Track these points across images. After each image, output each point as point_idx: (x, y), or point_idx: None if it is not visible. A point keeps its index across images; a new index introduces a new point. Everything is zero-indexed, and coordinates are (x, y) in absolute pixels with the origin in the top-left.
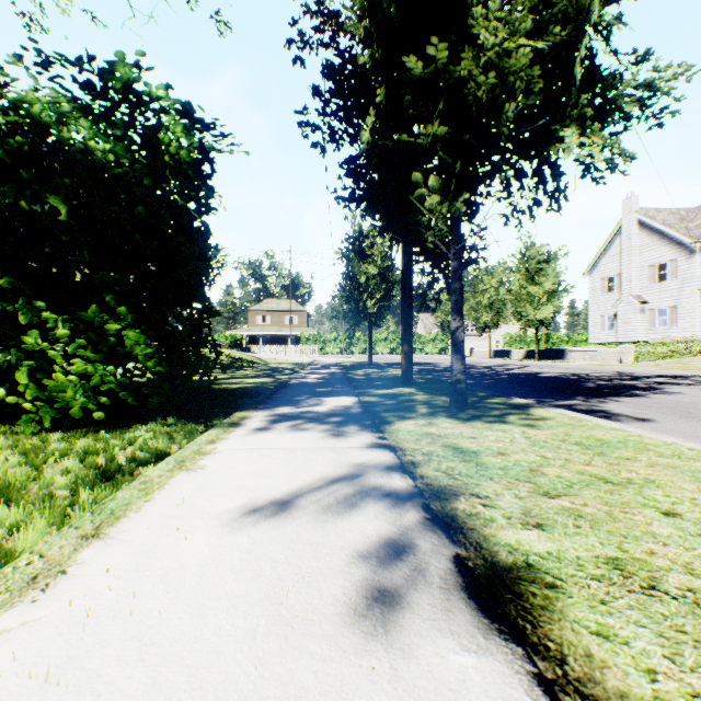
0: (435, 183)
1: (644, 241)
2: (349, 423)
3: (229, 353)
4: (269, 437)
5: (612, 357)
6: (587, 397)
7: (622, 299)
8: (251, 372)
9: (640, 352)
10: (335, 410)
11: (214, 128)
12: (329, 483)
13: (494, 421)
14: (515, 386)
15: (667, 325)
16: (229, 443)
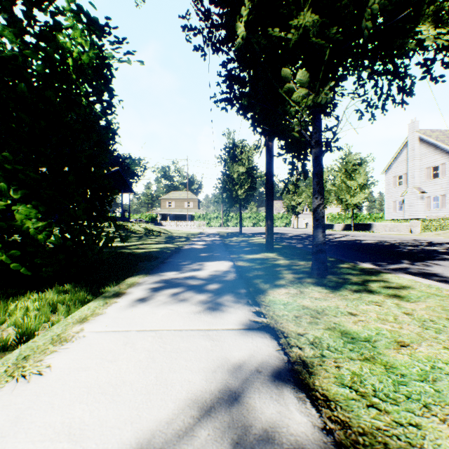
0: (302, 76)
1: (423, 151)
2: (226, 291)
3: (145, 226)
4: (145, 312)
5: (405, 229)
6: (411, 260)
7: (408, 190)
8: (157, 240)
9: (421, 225)
10: (214, 275)
11: (109, 32)
12: (196, 418)
13: (359, 289)
14: (348, 250)
15: (439, 207)
16: (100, 321)
